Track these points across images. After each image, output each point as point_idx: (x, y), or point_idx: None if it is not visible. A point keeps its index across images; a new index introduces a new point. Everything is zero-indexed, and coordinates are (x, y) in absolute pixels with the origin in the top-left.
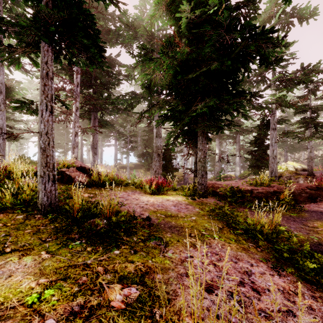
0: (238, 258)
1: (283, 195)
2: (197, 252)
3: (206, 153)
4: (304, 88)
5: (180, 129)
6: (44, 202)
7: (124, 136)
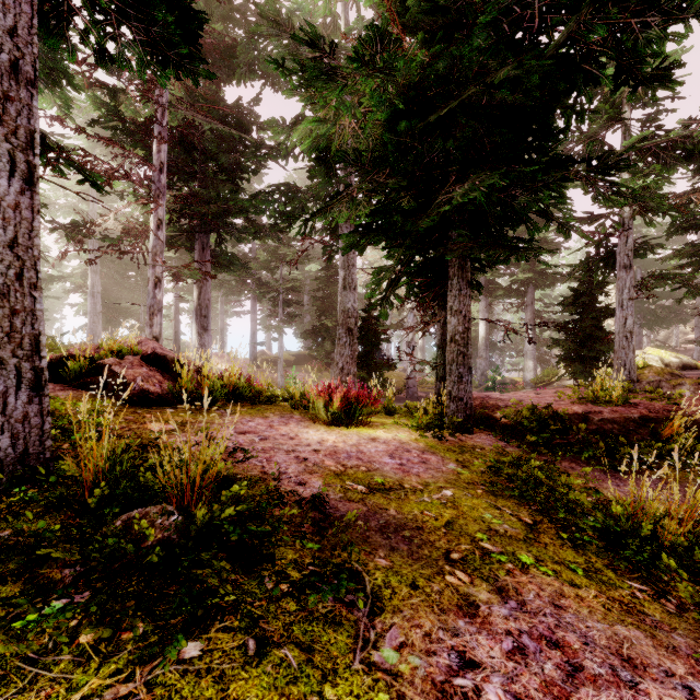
0: (629, 655)
1: (672, 428)
2: (484, 637)
3: (469, 319)
4: (693, 172)
5: (403, 263)
6: (1, 452)
7: (273, 291)
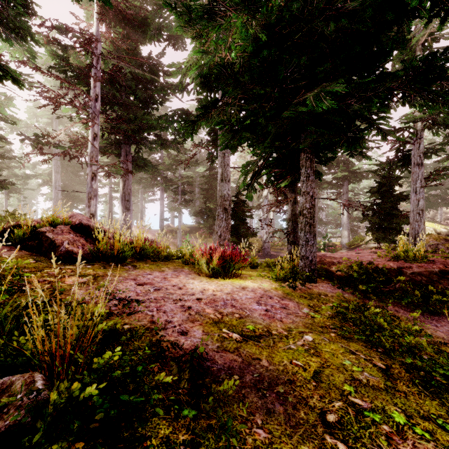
0: None
1: None
2: None
3: (314, 198)
4: None
5: (264, 158)
6: None
7: (174, 184)
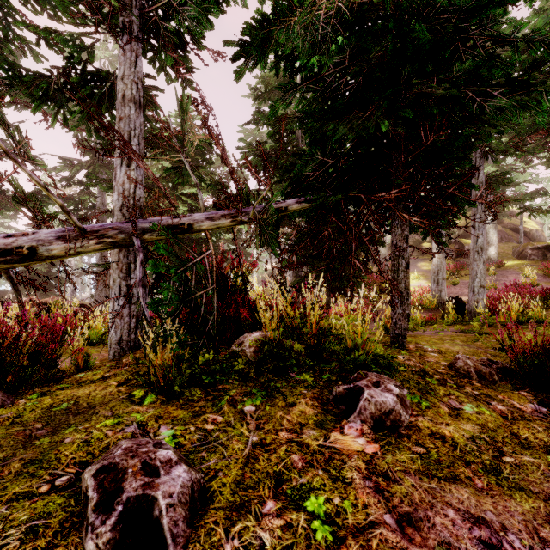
0: None
1: None
2: None
3: None
4: None
5: None
6: None
7: None
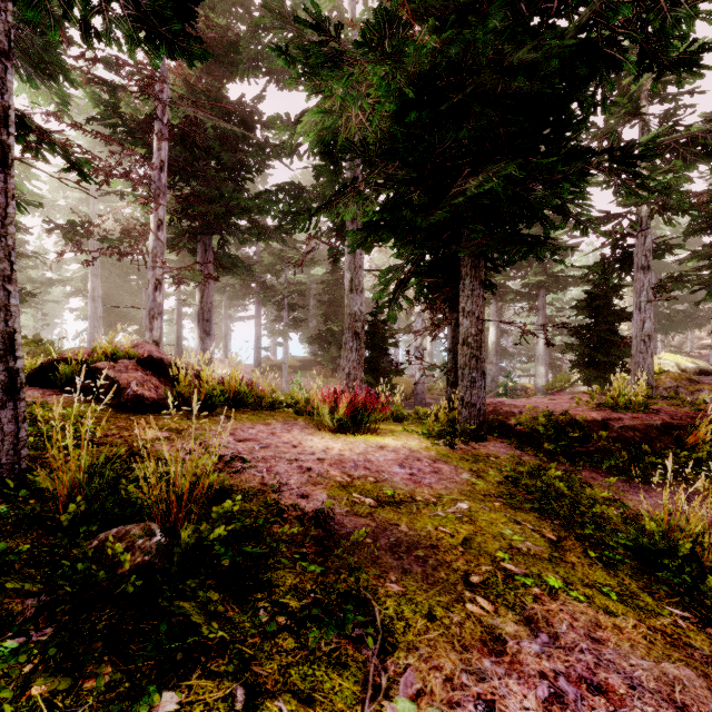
0: (683, 701)
1: (697, 435)
2: (515, 681)
3: (483, 321)
4: (711, 171)
5: (412, 262)
6: None
7: (277, 294)
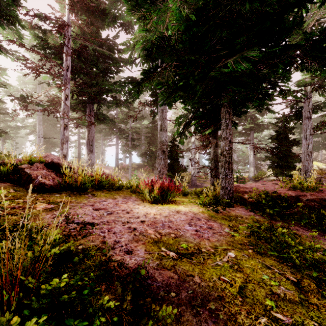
0: None
1: None
2: None
3: (232, 142)
4: None
5: (193, 112)
6: None
7: (126, 133)
